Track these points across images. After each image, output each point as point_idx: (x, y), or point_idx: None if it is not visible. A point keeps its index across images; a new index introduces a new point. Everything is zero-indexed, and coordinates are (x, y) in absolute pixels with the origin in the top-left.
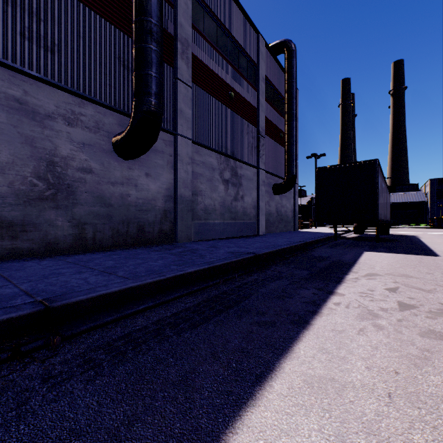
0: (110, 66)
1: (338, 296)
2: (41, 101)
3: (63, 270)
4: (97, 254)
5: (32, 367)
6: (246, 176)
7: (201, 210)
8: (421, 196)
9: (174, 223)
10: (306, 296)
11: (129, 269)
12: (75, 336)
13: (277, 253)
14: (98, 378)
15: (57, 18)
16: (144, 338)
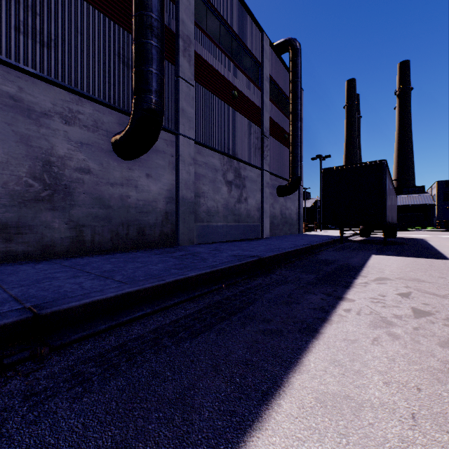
0: (109, 62)
1: (348, 302)
2: (36, 98)
3: (57, 275)
4: (95, 257)
5: (14, 383)
6: (250, 178)
7: (203, 212)
8: (428, 199)
9: (175, 225)
10: (314, 302)
11: (127, 273)
12: (64, 346)
13: (282, 257)
14: (86, 396)
15: (54, 12)
16: (139, 349)
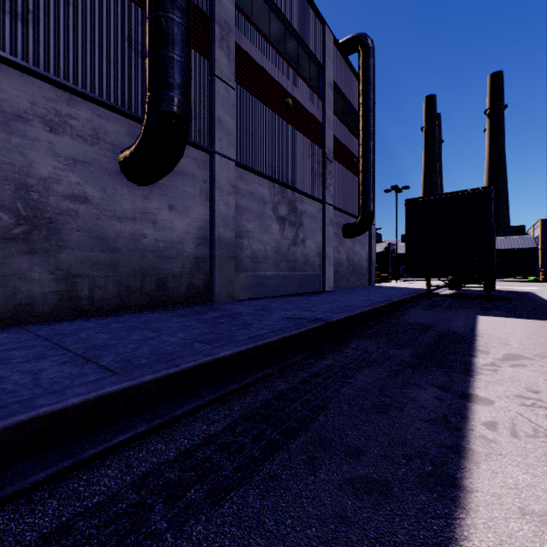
0: (115, 49)
1: (484, 405)
2: (5, 93)
3: (15, 353)
4: (91, 321)
5: None
6: (308, 213)
7: (247, 258)
8: (529, 242)
9: (209, 275)
10: (427, 405)
11: (125, 351)
12: None
13: (355, 319)
14: None
15: None
16: (95, 544)
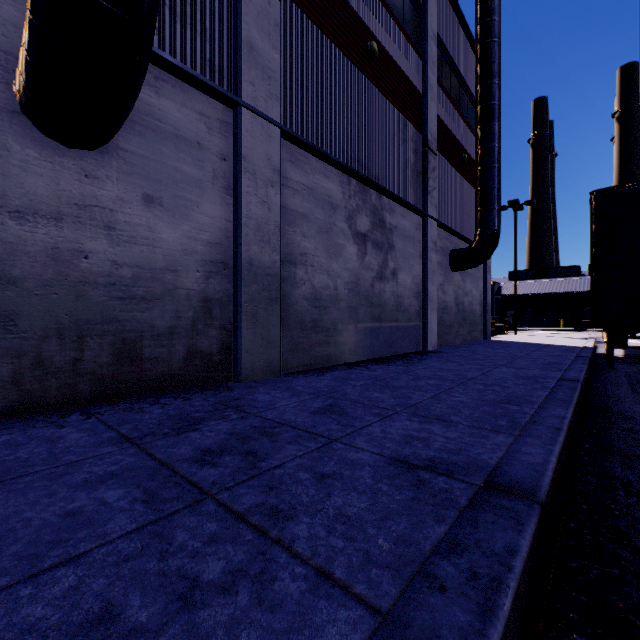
0: None
1: None
2: None
3: None
4: None
5: None
6: (402, 230)
7: (303, 300)
8: None
9: (232, 331)
10: None
11: None
12: None
13: (563, 450)
14: None
15: None
16: None
